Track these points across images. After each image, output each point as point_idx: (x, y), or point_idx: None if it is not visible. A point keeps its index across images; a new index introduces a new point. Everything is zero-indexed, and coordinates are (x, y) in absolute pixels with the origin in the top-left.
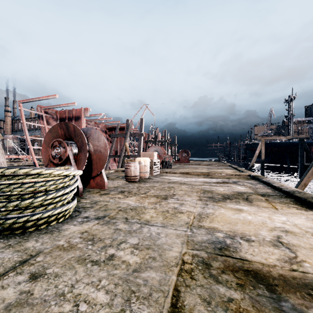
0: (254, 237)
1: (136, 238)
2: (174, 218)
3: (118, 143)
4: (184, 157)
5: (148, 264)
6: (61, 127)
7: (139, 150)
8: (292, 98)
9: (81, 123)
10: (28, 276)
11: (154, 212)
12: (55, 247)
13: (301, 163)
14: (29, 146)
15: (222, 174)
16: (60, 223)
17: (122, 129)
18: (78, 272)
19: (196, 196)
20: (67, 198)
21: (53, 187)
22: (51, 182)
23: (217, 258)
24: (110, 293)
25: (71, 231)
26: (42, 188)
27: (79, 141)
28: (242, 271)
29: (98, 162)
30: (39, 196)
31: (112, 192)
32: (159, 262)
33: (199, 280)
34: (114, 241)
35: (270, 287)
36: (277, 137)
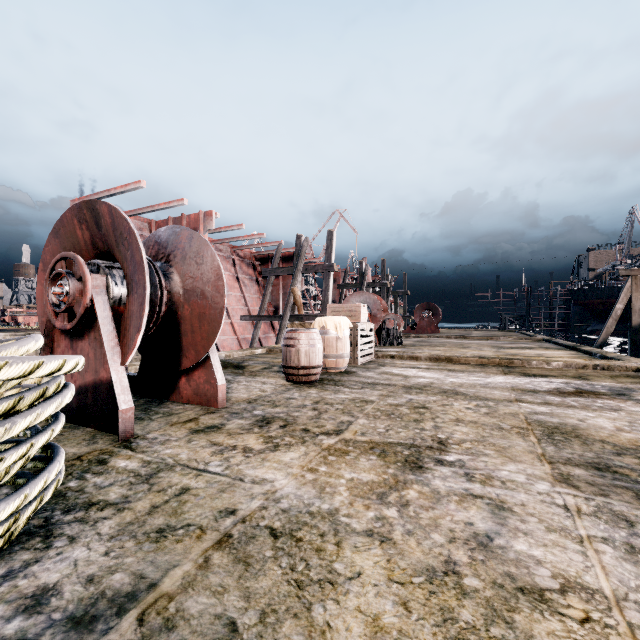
0: None
1: None
2: None
3: (279, 290)
4: (426, 321)
5: None
6: (82, 220)
7: (325, 303)
8: None
9: None
10: None
11: (383, 571)
12: None
13: None
14: None
15: (553, 365)
16: None
17: (289, 260)
18: None
19: (536, 458)
20: None
21: None
22: None
23: None
24: None
25: None
26: None
27: (127, 257)
28: None
29: (196, 327)
30: None
31: (234, 421)
32: None
33: None
34: None
35: None
36: None
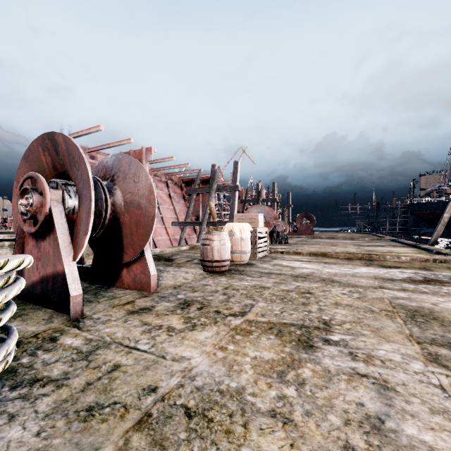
0: None
1: None
2: None
3: (199, 204)
4: (304, 226)
5: None
6: (45, 148)
7: (232, 213)
8: None
9: None
10: None
11: None
12: None
13: None
14: None
15: (403, 259)
16: None
17: (207, 183)
18: None
19: (406, 339)
20: None
21: None
22: None
23: None
24: None
25: None
26: None
27: (78, 176)
28: None
29: (133, 231)
30: None
31: (162, 304)
32: None
33: None
34: None
35: None
36: None
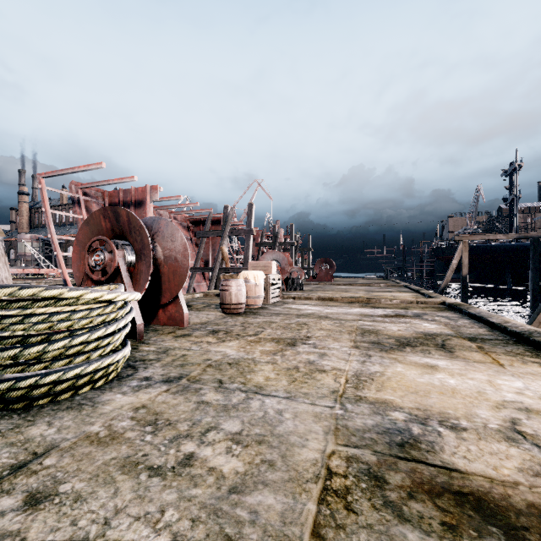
0: (465, 421)
1: (238, 421)
2: (309, 382)
3: (209, 247)
4: (324, 272)
5: (260, 477)
6: (106, 216)
7: (246, 259)
8: (516, 167)
9: (146, 212)
10: (22, 499)
11: (271, 369)
12: (83, 437)
13: (533, 282)
14: (56, 253)
15: (394, 301)
16: (97, 389)
17: (217, 223)
18: (121, 491)
19: (349, 341)
20: (111, 344)
21: (84, 323)
22: (81, 313)
23: (396, 465)
24: (181, 540)
25: (116, 405)
26: (64, 325)
27: (137, 240)
28: (451, 494)
29: (171, 279)
30: (57, 340)
31: (197, 332)
32: (281, 473)
33: (364, 515)
34: (195, 427)
35: (513, 532)
36: (491, 235)
